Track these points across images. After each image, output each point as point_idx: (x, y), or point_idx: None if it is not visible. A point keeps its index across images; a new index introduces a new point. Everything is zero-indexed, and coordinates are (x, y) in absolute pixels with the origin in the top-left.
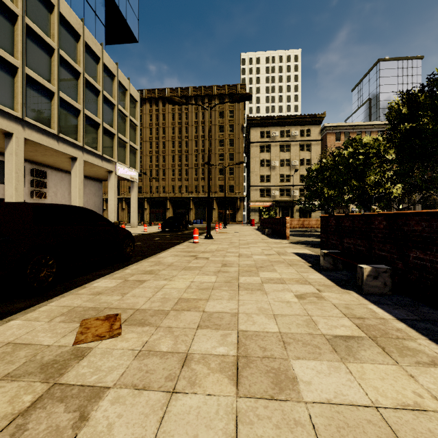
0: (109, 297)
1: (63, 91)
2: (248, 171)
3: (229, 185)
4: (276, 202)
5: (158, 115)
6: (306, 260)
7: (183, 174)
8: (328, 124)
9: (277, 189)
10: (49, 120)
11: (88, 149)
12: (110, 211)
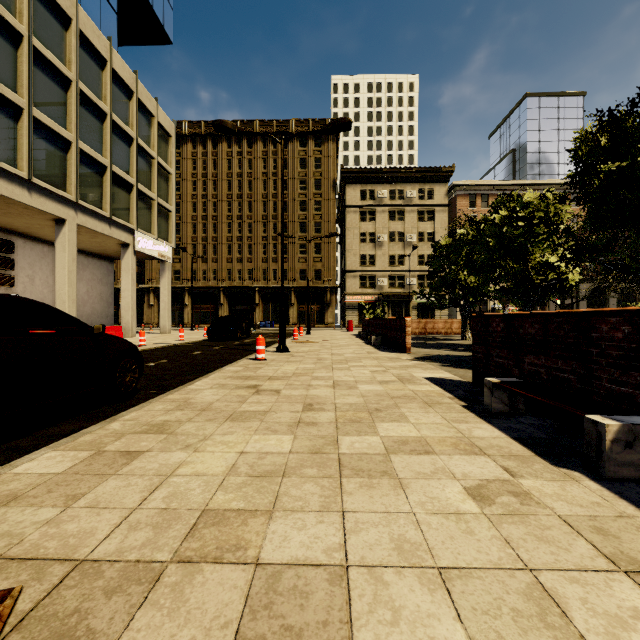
0: (28, 512)
1: (41, 108)
2: (343, 249)
3: (315, 269)
4: (384, 295)
5: (206, 161)
6: (452, 393)
7: (244, 251)
8: (459, 183)
9: (385, 277)
10: (13, 155)
11: (86, 206)
12: (125, 307)
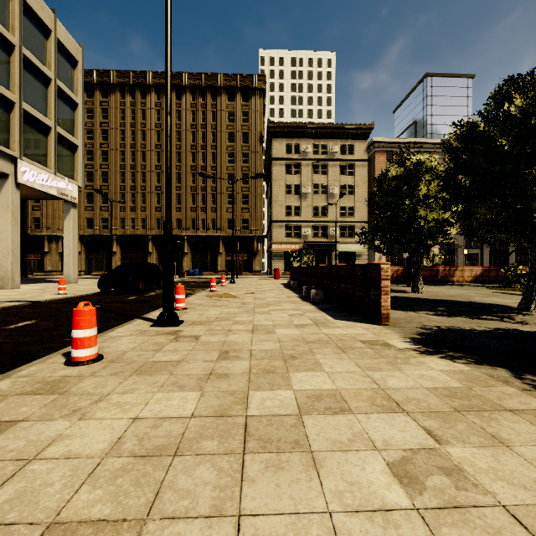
0: None
1: None
2: (269, 201)
3: (242, 219)
4: (309, 244)
5: (134, 111)
6: None
7: (173, 201)
8: (378, 139)
9: (309, 227)
10: None
11: None
12: (3, 252)
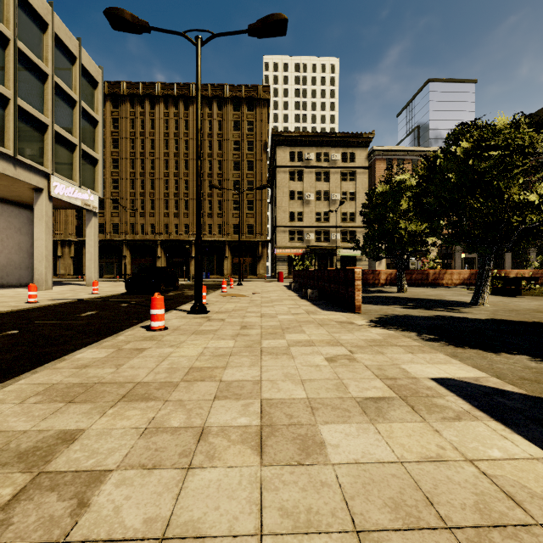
0: None
1: None
2: (273, 207)
3: (247, 224)
4: (311, 248)
5: (144, 120)
6: None
7: (181, 207)
8: (378, 148)
9: (312, 232)
10: None
11: None
12: (38, 257)
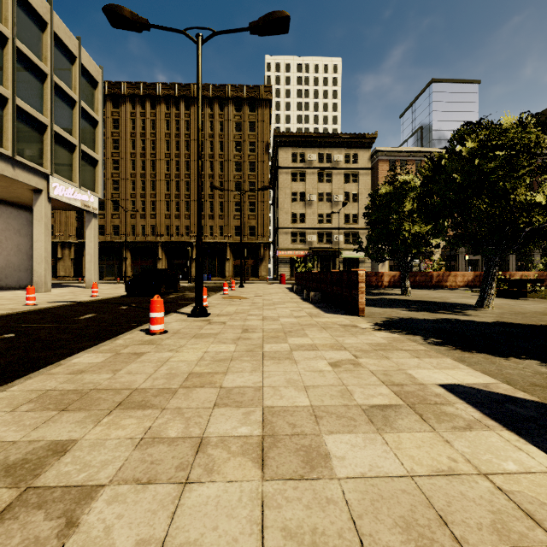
0: None
1: None
2: (275, 208)
3: (249, 226)
4: (314, 250)
5: (144, 121)
6: None
7: (182, 208)
8: (381, 148)
9: (314, 233)
10: None
11: None
12: (37, 259)
